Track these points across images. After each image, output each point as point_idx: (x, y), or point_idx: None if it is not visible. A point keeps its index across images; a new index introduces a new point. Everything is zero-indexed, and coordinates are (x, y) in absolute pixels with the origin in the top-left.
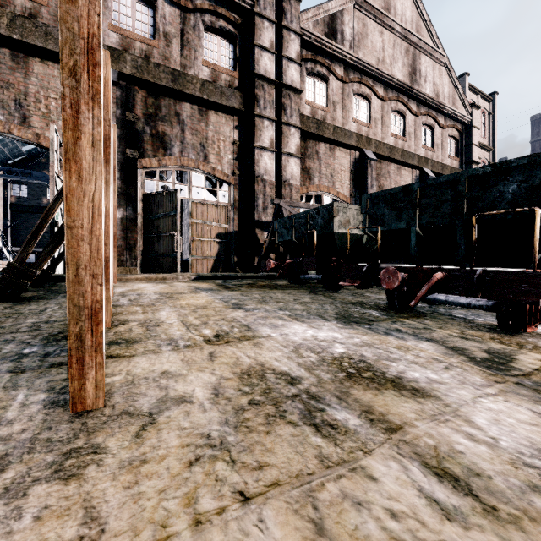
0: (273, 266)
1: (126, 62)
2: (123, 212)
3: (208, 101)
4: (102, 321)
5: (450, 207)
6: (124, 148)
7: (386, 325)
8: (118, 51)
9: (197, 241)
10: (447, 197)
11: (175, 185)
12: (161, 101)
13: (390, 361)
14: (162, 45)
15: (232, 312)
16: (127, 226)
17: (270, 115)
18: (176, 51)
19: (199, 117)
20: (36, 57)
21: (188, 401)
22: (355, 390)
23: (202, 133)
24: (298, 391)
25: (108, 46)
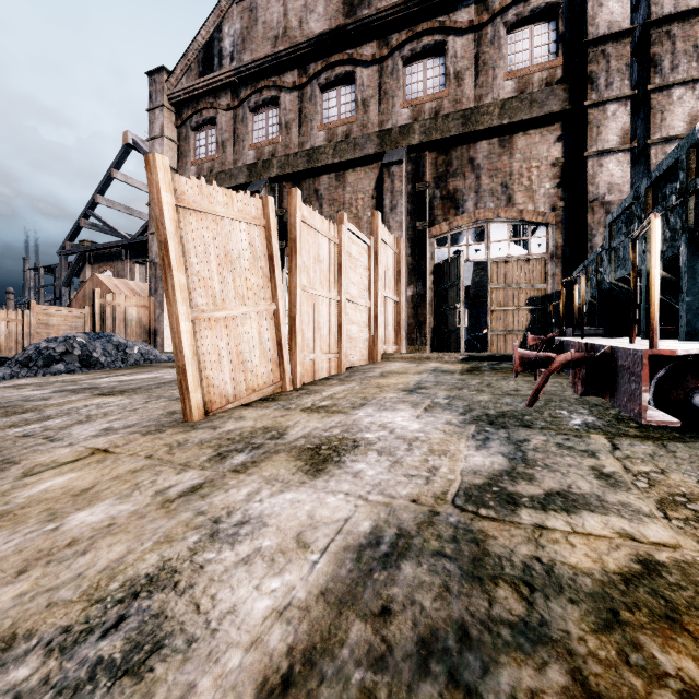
0: (533, 343)
1: (415, 132)
2: (413, 289)
3: (510, 125)
4: (187, 375)
5: (678, 217)
6: (414, 222)
7: (523, 434)
8: (408, 125)
9: (498, 311)
10: (671, 198)
11: (469, 247)
12: (451, 154)
13: (378, 453)
14: (453, 89)
15: (390, 393)
16: (417, 303)
17: (621, 91)
18: (469, 85)
19: (500, 150)
20: (350, 169)
21: (215, 429)
22: (286, 454)
23: (504, 170)
24: (259, 443)
25: (399, 127)
